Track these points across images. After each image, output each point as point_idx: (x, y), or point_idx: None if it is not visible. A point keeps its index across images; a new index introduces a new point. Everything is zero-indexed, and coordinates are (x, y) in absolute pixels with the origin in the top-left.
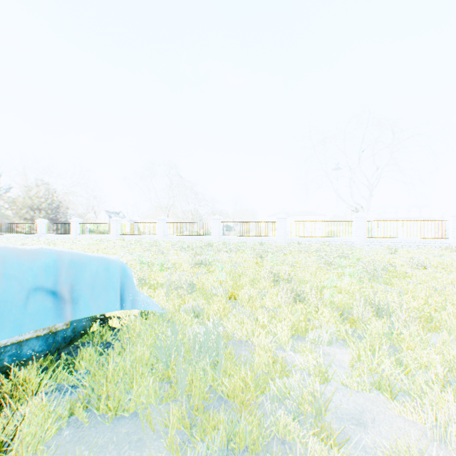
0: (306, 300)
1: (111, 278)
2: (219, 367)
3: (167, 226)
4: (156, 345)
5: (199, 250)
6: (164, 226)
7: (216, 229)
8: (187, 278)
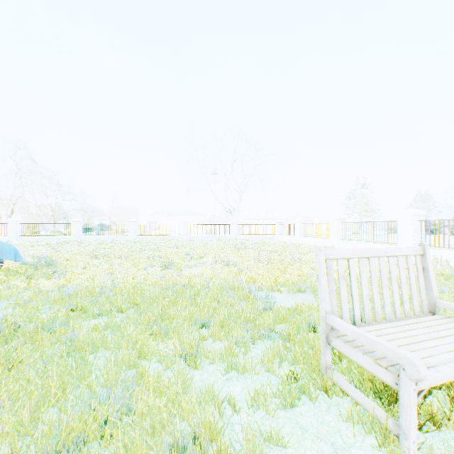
0: (99, 257)
1: (12, 250)
2: (54, 266)
3: (20, 228)
4: (34, 264)
5: (56, 245)
6: (17, 228)
7: (76, 230)
8: (45, 254)
